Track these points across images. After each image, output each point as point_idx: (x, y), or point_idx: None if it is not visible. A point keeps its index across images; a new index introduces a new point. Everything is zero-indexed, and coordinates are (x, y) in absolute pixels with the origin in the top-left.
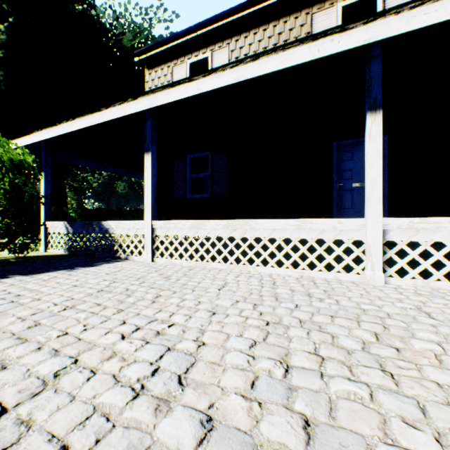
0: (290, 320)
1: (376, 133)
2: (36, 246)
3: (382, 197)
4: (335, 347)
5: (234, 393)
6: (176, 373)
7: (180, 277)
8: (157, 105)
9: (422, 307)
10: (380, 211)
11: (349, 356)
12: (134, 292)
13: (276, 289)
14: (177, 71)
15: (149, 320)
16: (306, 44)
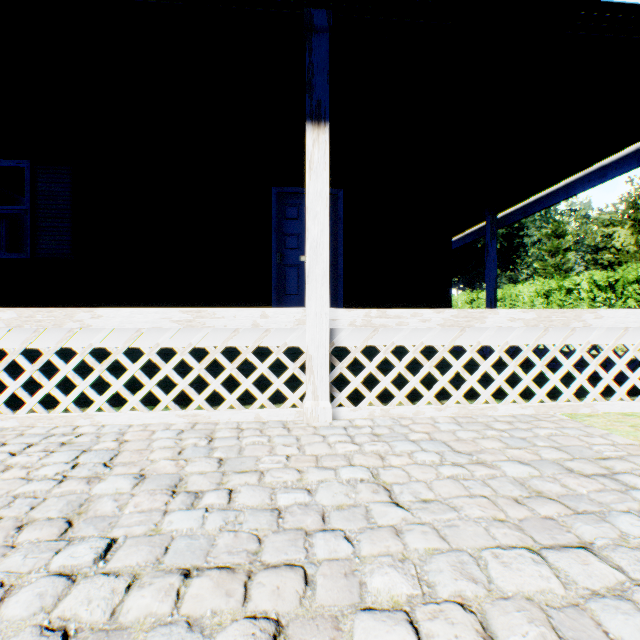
0: None
1: (321, 161)
2: None
3: (338, 279)
4: None
5: None
6: None
7: None
8: None
9: (381, 472)
10: (326, 297)
11: None
12: None
13: (99, 482)
14: None
15: None
16: None
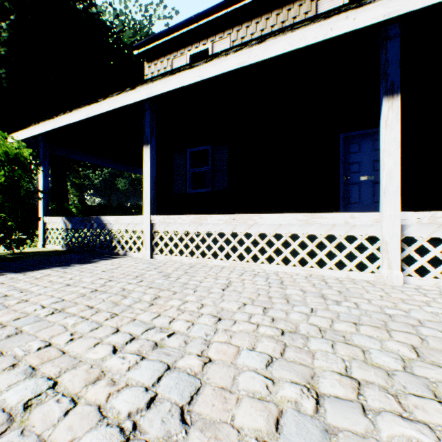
0: (308, 329)
1: (393, 119)
2: (32, 242)
3: None
4: (371, 367)
5: (254, 438)
6: (178, 404)
7: (180, 275)
8: (156, 94)
9: None
10: (397, 205)
11: (390, 379)
12: (131, 292)
13: (285, 289)
14: (177, 63)
15: (146, 327)
16: (318, 23)
